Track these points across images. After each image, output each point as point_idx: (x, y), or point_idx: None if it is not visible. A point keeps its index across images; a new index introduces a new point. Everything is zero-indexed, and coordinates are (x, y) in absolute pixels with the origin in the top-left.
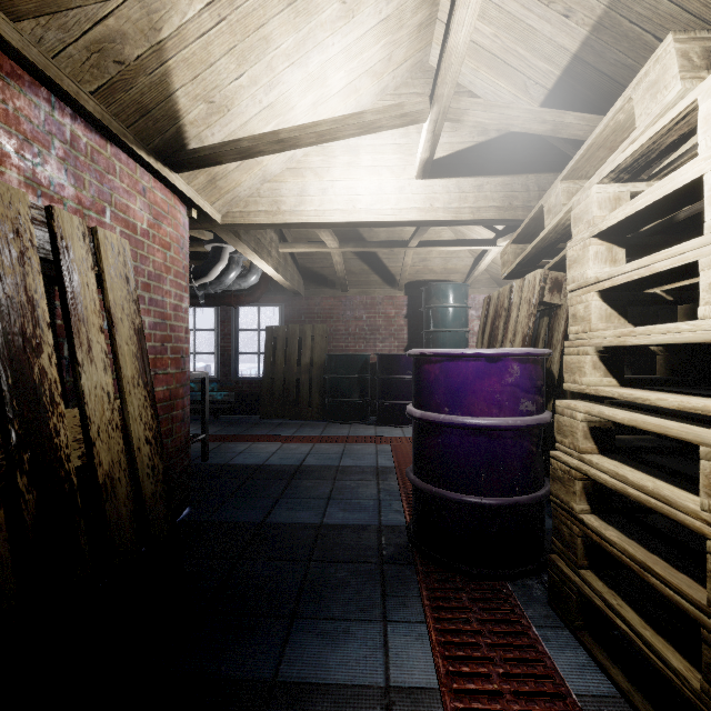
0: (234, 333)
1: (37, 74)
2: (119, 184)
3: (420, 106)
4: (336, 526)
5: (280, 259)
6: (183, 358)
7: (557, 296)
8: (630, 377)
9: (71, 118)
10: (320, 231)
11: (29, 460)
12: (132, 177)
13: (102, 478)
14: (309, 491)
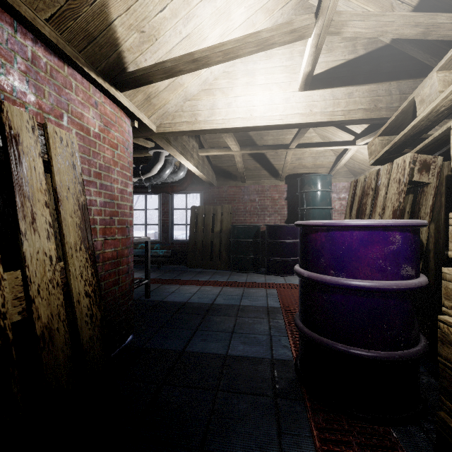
0: (171, 211)
1: None
2: (75, 97)
3: (307, 21)
4: (237, 357)
5: (199, 160)
6: (128, 227)
7: (425, 175)
8: None
9: (32, 41)
10: (226, 137)
11: None
12: (86, 93)
13: (40, 330)
14: (218, 325)
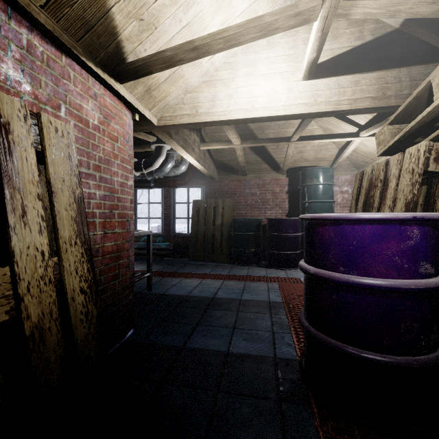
0: (173, 205)
1: None
2: (73, 88)
3: (313, 3)
4: (239, 355)
5: (201, 154)
6: (128, 221)
7: None
8: None
9: (28, 29)
10: (227, 130)
11: None
12: (85, 84)
13: (30, 330)
14: (219, 320)
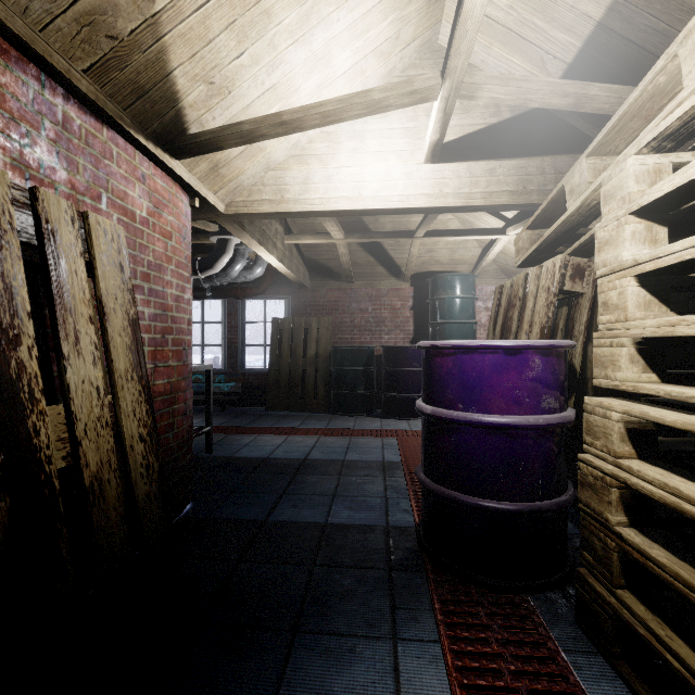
0: (241, 326)
1: (24, 49)
2: (116, 170)
3: (431, 81)
4: (341, 525)
5: (285, 251)
6: (185, 350)
7: (579, 283)
8: (671, 372)
9: (63, 98)
10: (325, 221)
11: (2, 464)
12: (131, 163)
13: (89, 480)
14: (313, 487)
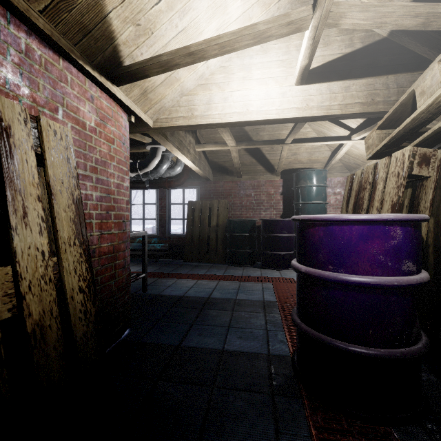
0: (168, 206)
1: None
2: (70, 91)
3: (304, 13)
4: (234, 352)
5: (196, 155)
6: (124, 222)
7: (425, 169)
8: None
9: (26, 33)
10: (222, 132)
11: None
12: (82, 87)
13: (31, 327)
14: (214, 319)
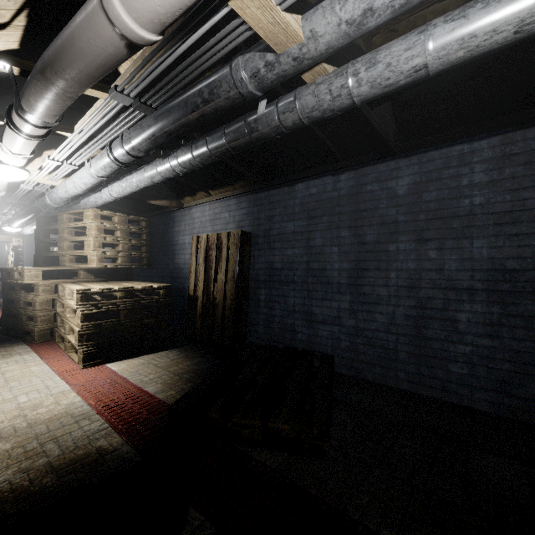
0: None
1: None
2: None
3: None
4: None
5: None
6: None
7: None
8: None
9: None
10: None
11: None
12: None
13: None
14: None
